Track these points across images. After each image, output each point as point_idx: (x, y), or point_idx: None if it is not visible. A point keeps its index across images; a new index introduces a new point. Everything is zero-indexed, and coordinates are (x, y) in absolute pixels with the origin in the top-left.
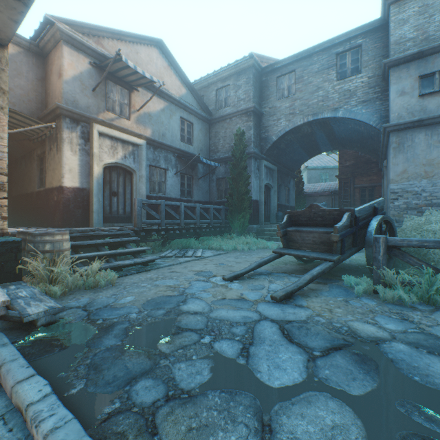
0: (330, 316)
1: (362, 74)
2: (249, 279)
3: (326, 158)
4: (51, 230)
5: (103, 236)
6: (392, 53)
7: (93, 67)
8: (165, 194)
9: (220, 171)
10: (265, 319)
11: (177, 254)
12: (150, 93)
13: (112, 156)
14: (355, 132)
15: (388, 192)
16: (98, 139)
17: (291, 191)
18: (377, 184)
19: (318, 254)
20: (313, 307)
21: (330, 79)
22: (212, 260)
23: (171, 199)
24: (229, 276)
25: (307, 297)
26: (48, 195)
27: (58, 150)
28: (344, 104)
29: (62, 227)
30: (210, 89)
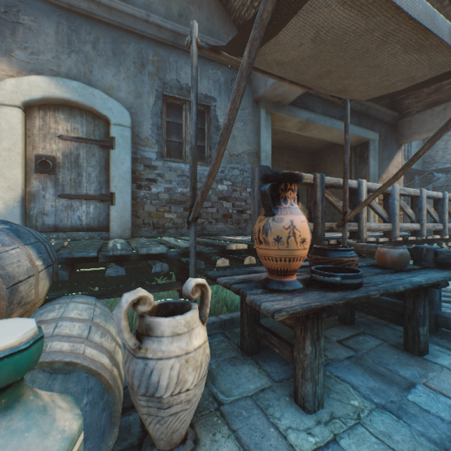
0: None
1: None
2: None
3: None
4: None
5: None
6: None
7: None
8: None
9: (437, 180)
10: None
11: None
12: None
13: None
14: None
15: None
16: None
17: None
18: None
19: None
20: None
21: None
22: None
23: None
24: None
25: None
26: None
27: None
28: None
29: None
30: None
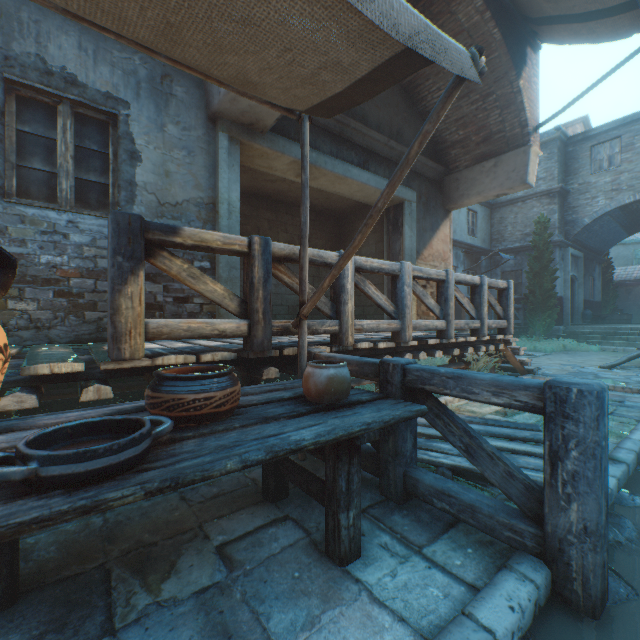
0: None
1: None
2: (622, 369)
3: None
4: None
5: None
6: None
7: None
8: None
9: (507, 263)
10: None
11: None
12: None
13: None
14: None
15: None
16: None
17: (595, 281)
18: None
19: None
20: None
21: None
22: (549, 358)
23: None
24: (606, 365)
25: None
26: None
27: None
28: None
29: None
30: None
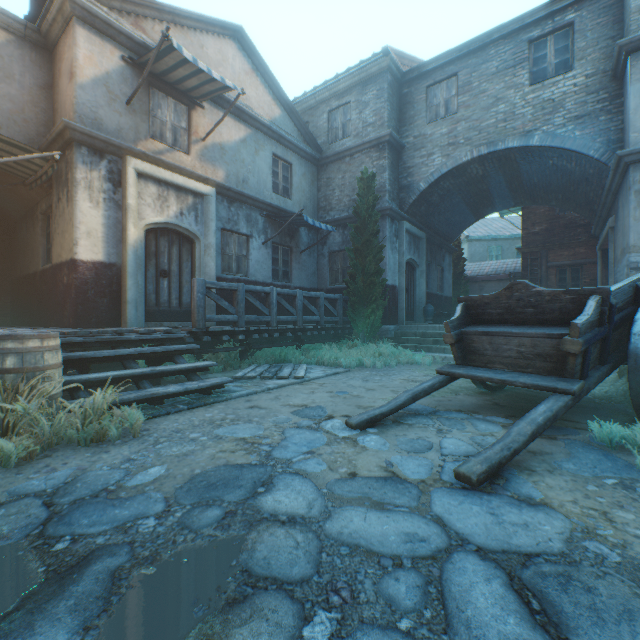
0: (617, 537)
1: (575, 71)
2: (396, 425)
3: (498, 224)
4: (30, 331)
5: (135, 341)
6: (635, 27)
7: (128, 65)
8: (247, 275)
9: (335, 240)
10: (461, 546)
11: (263, 374)
12: (222, 112)
13: (159, 212)
14: (558, 172)
15: (624, 268)
16: (136, 182)
17: (445, 273)
18: (587, 261)
19: (535, 379)
20: (559, 505)
21: (518, 83)
22: (324, 384)
23: (257, 283)
24: (359, 419)
25: (532, 473)
26: (56, 275)
27: (69, 199)
28: (542, 123)
29: (74, 328)
30: (318, 111)
